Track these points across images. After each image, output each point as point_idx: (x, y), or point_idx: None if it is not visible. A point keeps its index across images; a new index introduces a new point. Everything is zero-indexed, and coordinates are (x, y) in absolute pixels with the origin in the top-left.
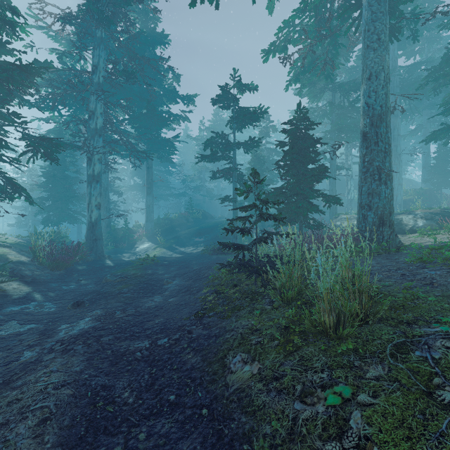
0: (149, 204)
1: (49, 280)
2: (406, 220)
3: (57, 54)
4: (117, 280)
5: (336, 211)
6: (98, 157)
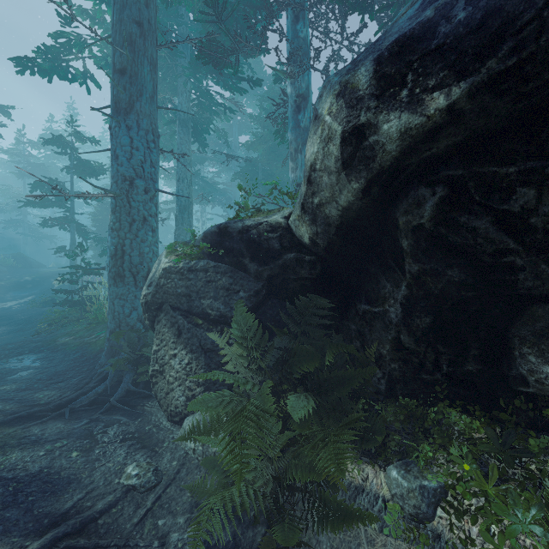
0: None
1: None
2: None
3: None
4: None
5: None
6: None
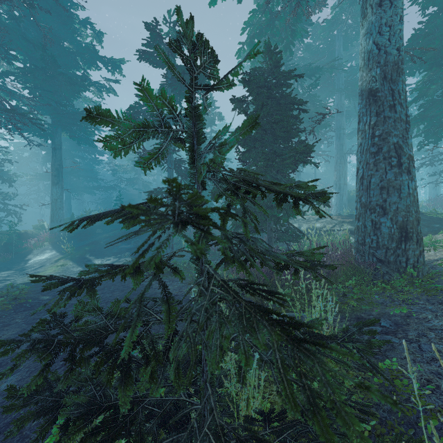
0: (56, 198)
1: None
2: None
3: None
4: None
5: None
6: None
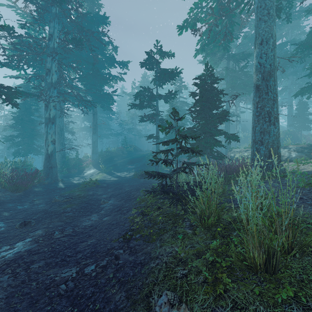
0: (94, 141)
1: (7, 201)
2: (282, 152)
3: (20, 24)
4: (64, 201)
5: (230, 146)
6: (53, 104)
